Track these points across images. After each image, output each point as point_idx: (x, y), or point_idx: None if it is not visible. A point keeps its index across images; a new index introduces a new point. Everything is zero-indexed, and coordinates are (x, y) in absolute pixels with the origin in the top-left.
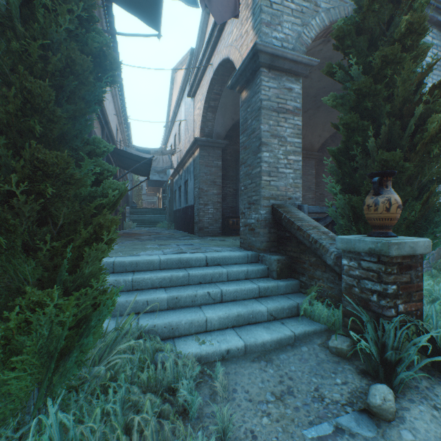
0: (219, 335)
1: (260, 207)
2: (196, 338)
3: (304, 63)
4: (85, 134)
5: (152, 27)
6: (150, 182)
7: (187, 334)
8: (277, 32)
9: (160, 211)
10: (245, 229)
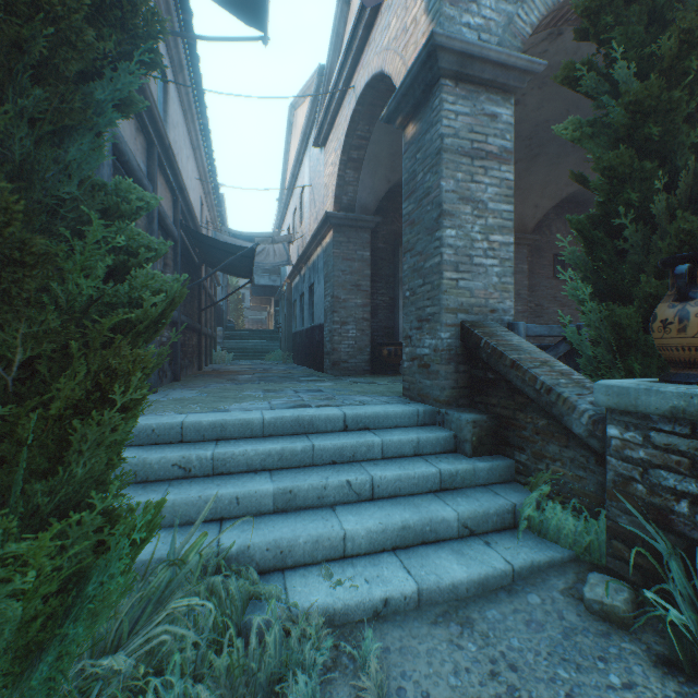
0: (368, 567)
1: (439, 327)
2: (324, 573)
3: (520, 68)
4: (86, 167)
5: (254, 25)
6: (256, 288)
7: (308, 562)
8: (470, 14)
9: (272, 335)
10: (412, 364)
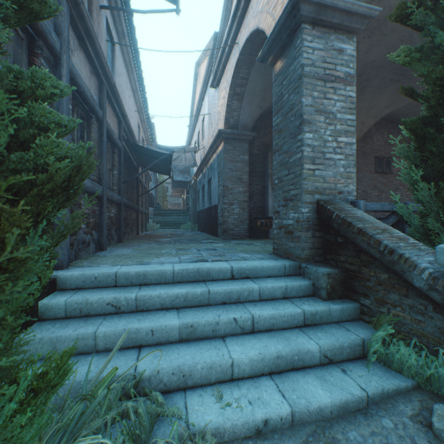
0: (251, 389)
1: (300, 204)
2: (216, 394)
3: (361, 14)
4: None
5: (170, 1)
6: (174, 183)
7: (204, 384)
8: None
9: (184, 213)
10: (280, 231)
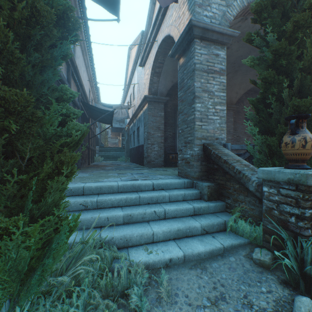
0: (163, 246)
1: (194, 145)
2: (145, 248)
3: (228, 35)
4: (51, 81)
5: (113, 14)
6: (113, 128)
7: (138, 244)
8: (207, 11)
9: (120, 149)
10: (182, 162)
